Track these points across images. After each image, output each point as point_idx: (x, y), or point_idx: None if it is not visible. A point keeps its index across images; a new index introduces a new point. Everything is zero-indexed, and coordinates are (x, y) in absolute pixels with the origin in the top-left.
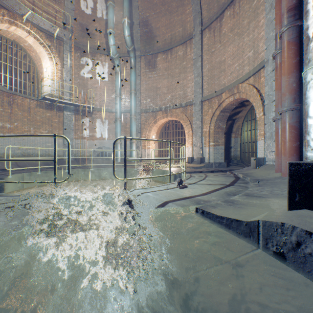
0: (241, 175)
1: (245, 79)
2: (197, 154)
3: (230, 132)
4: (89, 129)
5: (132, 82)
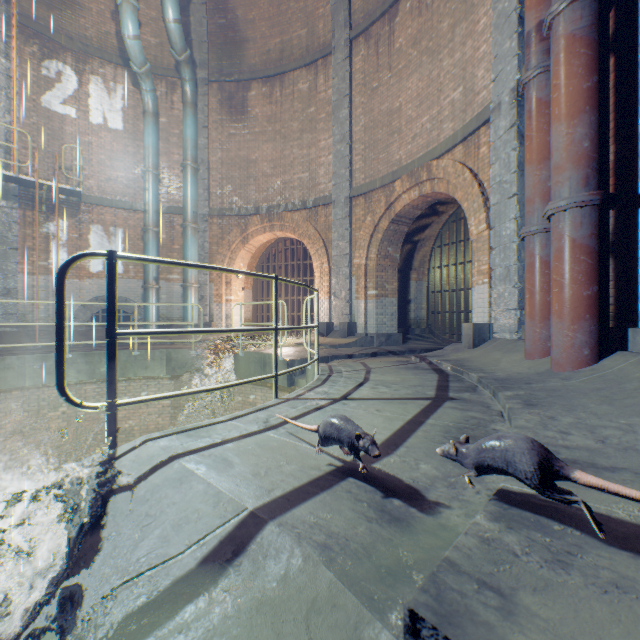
0: (449, 366)
1: (446, 150)
2: (340, 315)
3: (408, 269)
4: (68, 249)
5: (187, 142)
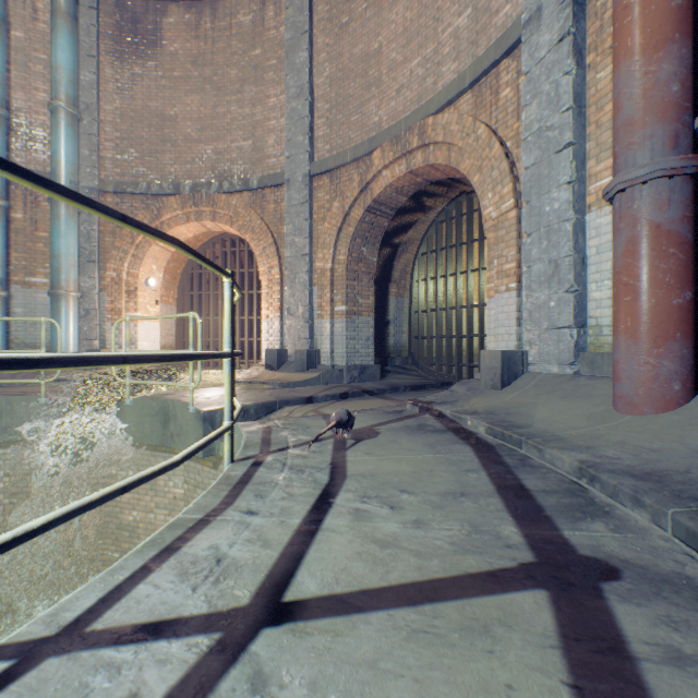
0: (481, 426)
1: (448, 100)
2: (297, 340)
3: (387, 281)
4: None
5: (58, 71)
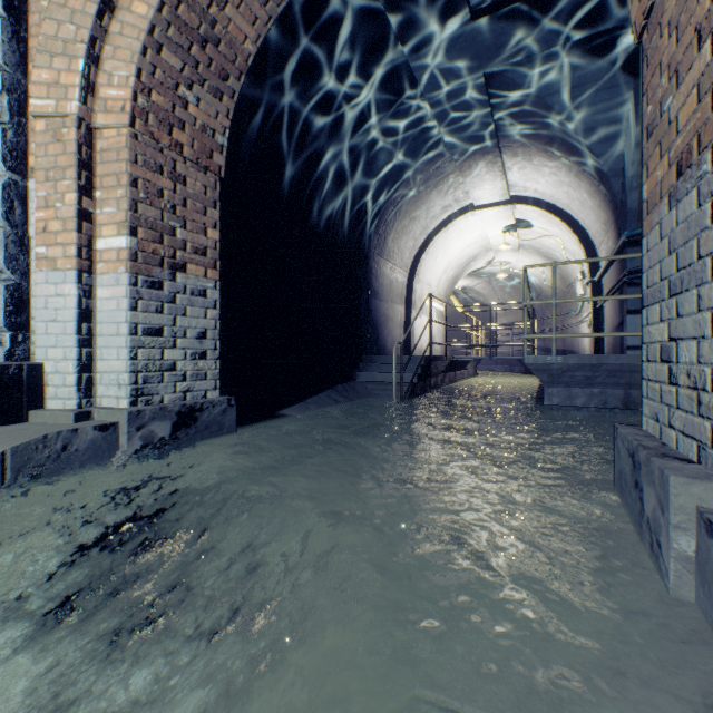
0: None
1: None
2: None
3: None
4: None
5: None
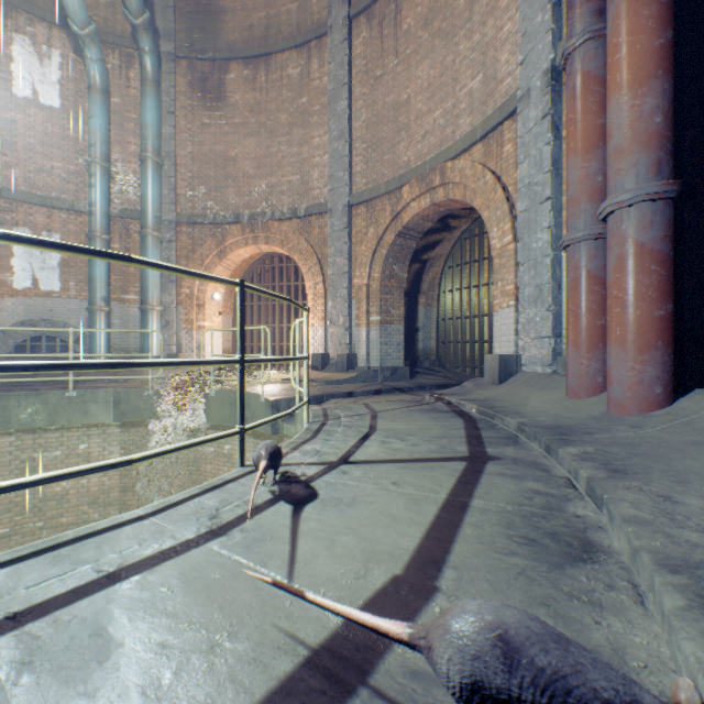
0: (474, 408)
1: (463, 149)
2: (338, 345)
3: (416, 293)
4: None
5: (147, 129)
